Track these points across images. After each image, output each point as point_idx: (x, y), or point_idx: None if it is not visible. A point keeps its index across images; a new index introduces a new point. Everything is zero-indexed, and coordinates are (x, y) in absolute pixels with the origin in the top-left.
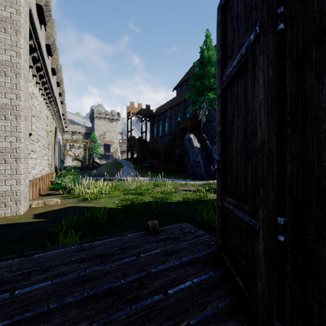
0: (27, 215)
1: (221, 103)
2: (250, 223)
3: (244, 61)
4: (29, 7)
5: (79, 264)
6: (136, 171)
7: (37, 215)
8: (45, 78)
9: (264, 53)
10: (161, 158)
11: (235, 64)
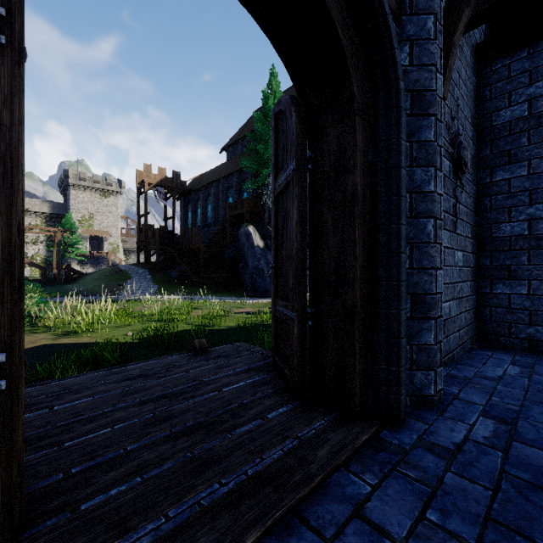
0: None
1: (275, 209)
2: (291, 316)
3: (289, 181)
4: None
5: (118, 384)
6: (157, 285)
7: None
8: None
9: (299, 184)
10: (201, 264)
11: (284, 180)
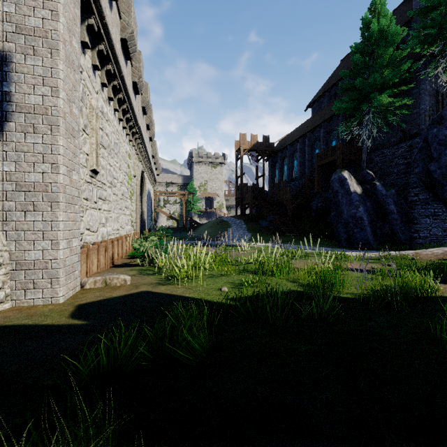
0: (66, 306)
1: None
2: None
3: None
4: None
5: None
6: (250, 233)
7: (82, 307)
8: (122, 93)
9: None
10: (288, 214)
11: None
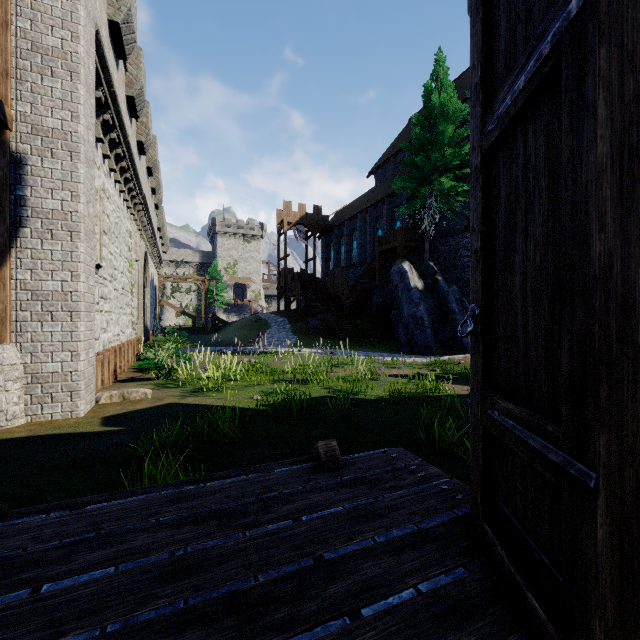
0: (91, 419)
1: (483, 183)
2: (568, 470)
3: (547, 74)
4: (95, 27)
5: (173, 531)
6: (296, 336)
7: (109, 419)
8: (126, 160)
9: (611, 39)
10: (345, 311)
11: (522, 85)
